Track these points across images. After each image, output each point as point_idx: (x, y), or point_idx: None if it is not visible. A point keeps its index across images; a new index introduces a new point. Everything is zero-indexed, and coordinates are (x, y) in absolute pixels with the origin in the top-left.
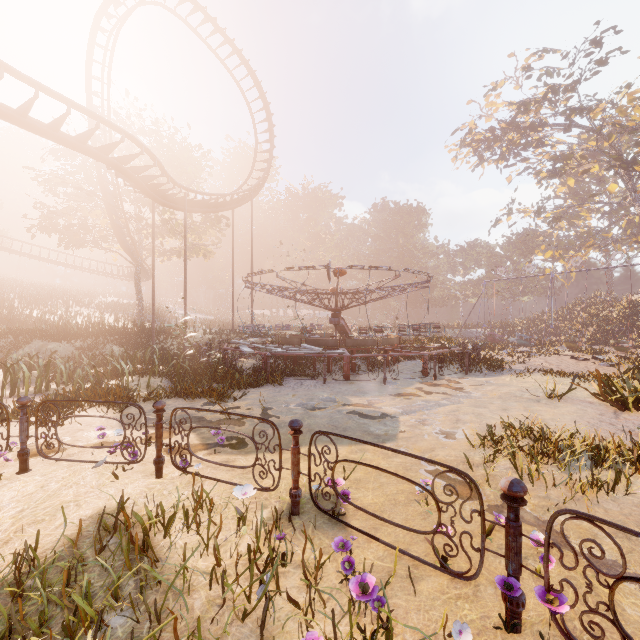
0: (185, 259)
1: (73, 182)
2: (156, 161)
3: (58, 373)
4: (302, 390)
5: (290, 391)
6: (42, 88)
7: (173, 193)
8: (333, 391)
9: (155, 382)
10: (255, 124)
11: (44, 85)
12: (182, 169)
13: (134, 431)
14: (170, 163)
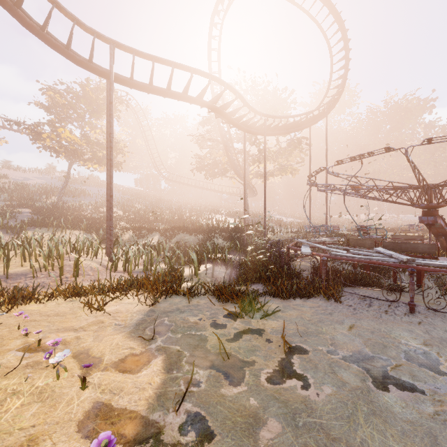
0: (265, 172)
1: (209, 137)
2: (237, 95)
3: (166, 257)
4: (368, 317)
5: (347, 315)
6: (156, 59)
7: (255, 121)
8: (430, 334)
9: (221, 272)
10: (330, 48)
11: (157, 57)
12: (272, 110)
13: (126, 340)
14: (264, 107)
